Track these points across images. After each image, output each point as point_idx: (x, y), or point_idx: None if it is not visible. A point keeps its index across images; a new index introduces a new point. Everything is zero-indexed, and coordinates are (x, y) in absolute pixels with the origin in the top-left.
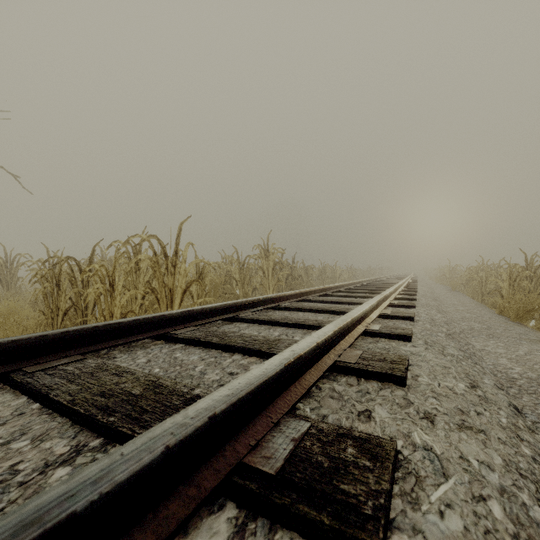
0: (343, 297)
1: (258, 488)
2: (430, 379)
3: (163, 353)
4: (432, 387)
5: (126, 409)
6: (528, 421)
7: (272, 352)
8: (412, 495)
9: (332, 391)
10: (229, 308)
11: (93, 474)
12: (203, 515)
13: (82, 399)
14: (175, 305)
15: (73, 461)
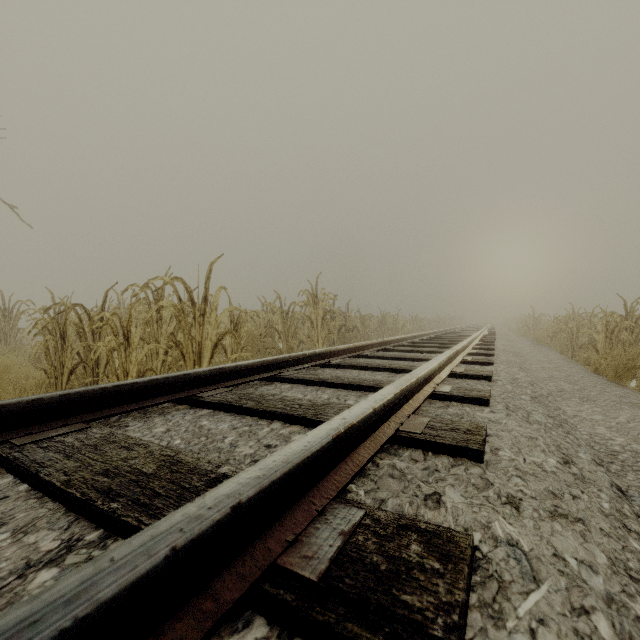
0: (407, 352)
1: (295, 600)
2: (513, 453)
3: (186, 421)
4: (516, 464)
5: (134, 493)
6: (635, 506)
7: (320, 419)
8: (494, 607)
9: (393, 469)
10: (269, 365)
11: (69, 589)
12: (223, 634)
13: (79, 479)
14: (204, 362)
15: (62, 561)
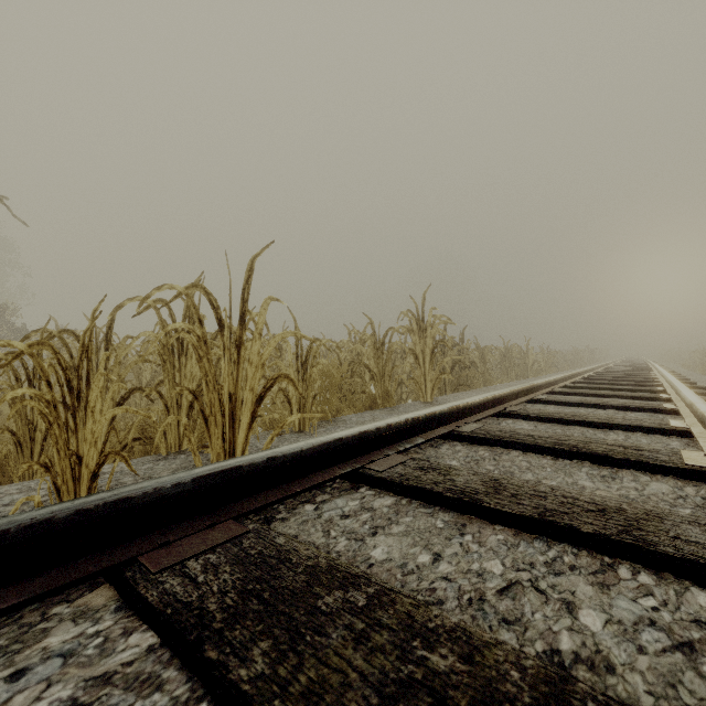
0: (575, 406)
1: None
2: None
3: None
4: None
5: None
6: None
7: None
8: None
9: None
10: (347, 447)
11: None
12: None
13: None
14: (240, 428)
15: None
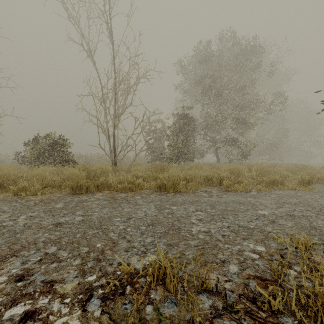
0: None
1: None
2: None
3: None
4: None
5: None
6: None
7: None
8: None
9: None
10: None
11: None
12: None
13: None
14: None
15: None
